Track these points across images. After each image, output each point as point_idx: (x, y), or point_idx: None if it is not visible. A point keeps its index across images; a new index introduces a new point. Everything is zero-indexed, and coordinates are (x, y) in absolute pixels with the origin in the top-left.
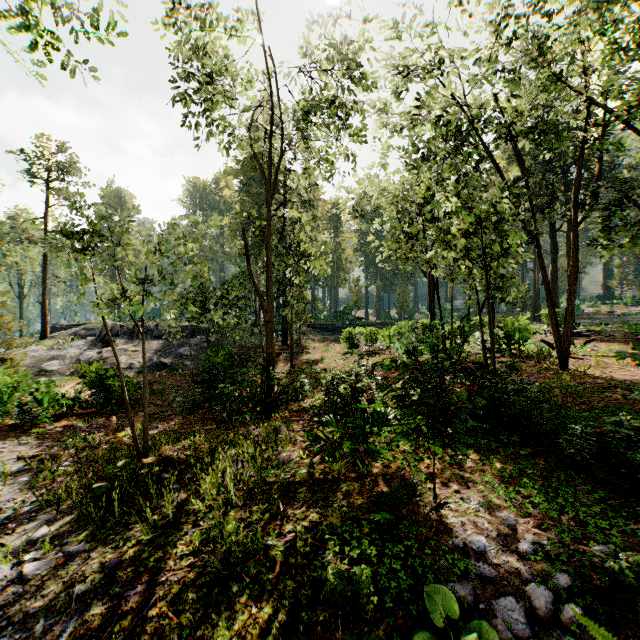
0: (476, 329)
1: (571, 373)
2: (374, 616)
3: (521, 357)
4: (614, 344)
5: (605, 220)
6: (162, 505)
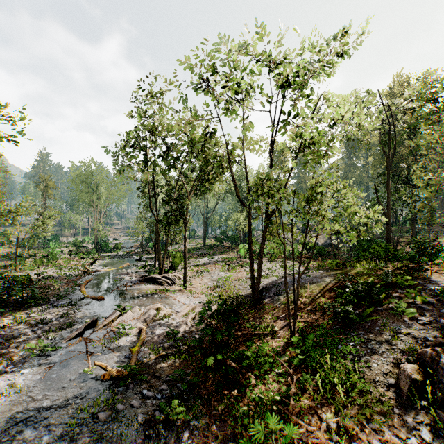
0: None
1: None
2: (395, 281)
3: None
4: None
5: None
6: (345, 269)
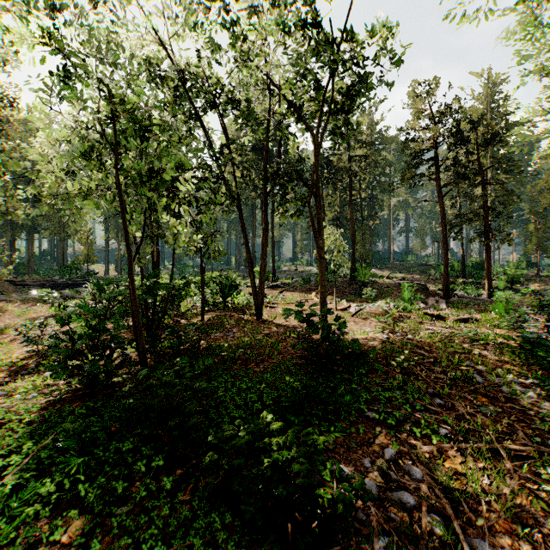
0: (205, 284)
1: (263, 324)
2: None
3: (232, 309)
4: (296, 293)
5: (283, 186)
6: None
